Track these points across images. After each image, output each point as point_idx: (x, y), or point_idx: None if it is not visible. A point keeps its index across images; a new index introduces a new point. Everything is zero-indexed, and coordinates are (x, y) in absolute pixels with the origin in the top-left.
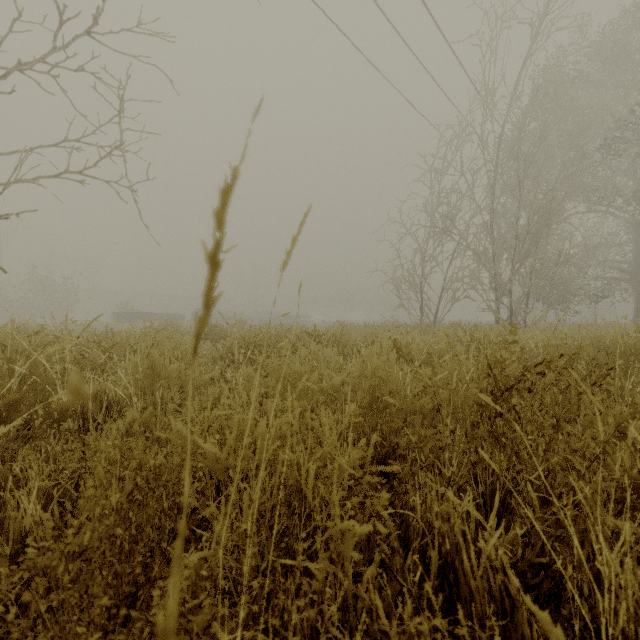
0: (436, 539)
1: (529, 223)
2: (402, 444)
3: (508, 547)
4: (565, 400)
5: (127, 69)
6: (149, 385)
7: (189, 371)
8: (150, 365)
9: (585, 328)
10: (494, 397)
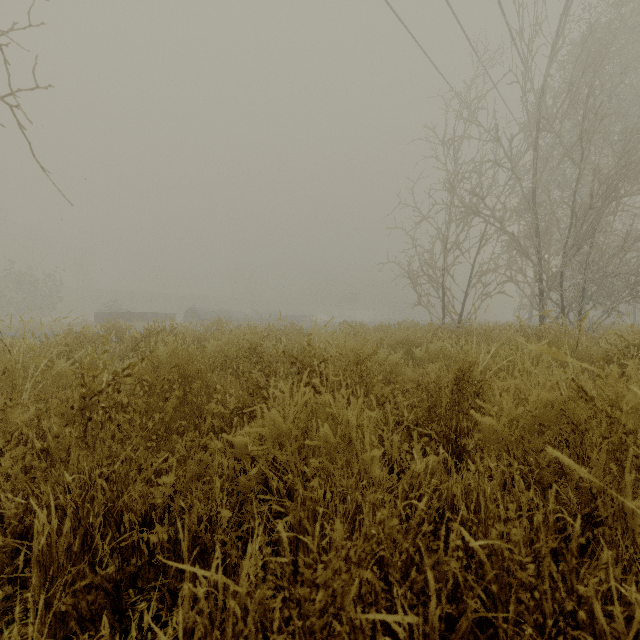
0: None
1: (593, 195)
2: None
3: None
4: None
5: None
6: None
7: None
8: None
9: None
10: None
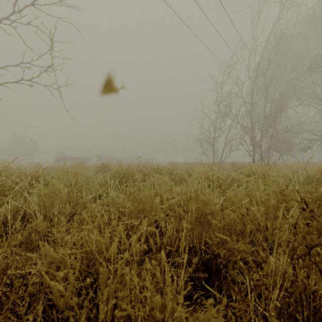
0: None
1: (271, 110)
2: (222, 254)
3: None
4: (318, 212)
5: (55, 23)
6: (52, 202)
7: (78, 193)
8: (52, 190)
9: None
10: (318, 232)
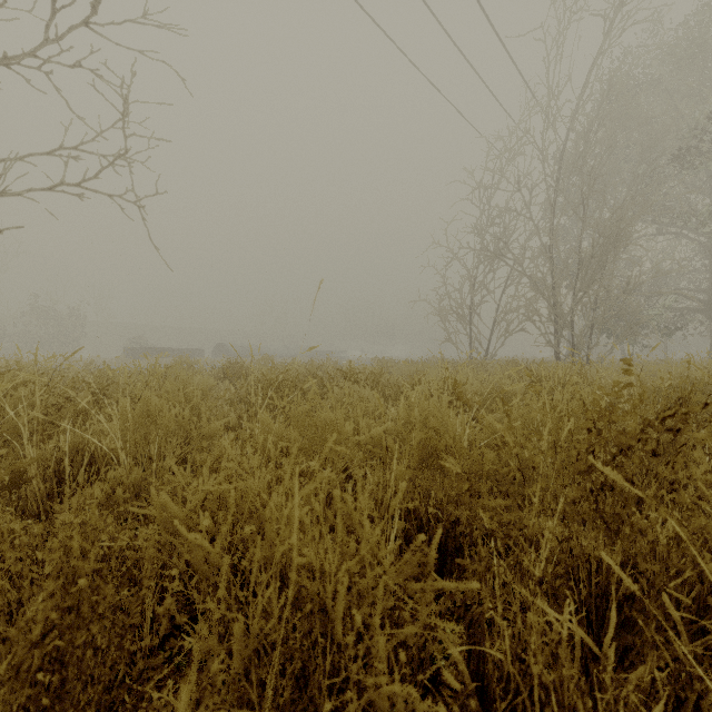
0: (536, 695)
1: (594, 246)
2: (464, 519)
3: (641, 698)
4: None
5: (132, 64)
6: (144, 436)
7: (194, 418)
8: (145, 411)
9: (694, 365)
10: (603, 463)
